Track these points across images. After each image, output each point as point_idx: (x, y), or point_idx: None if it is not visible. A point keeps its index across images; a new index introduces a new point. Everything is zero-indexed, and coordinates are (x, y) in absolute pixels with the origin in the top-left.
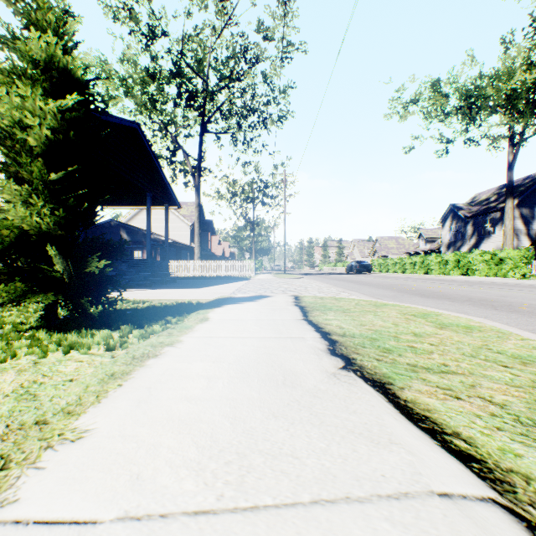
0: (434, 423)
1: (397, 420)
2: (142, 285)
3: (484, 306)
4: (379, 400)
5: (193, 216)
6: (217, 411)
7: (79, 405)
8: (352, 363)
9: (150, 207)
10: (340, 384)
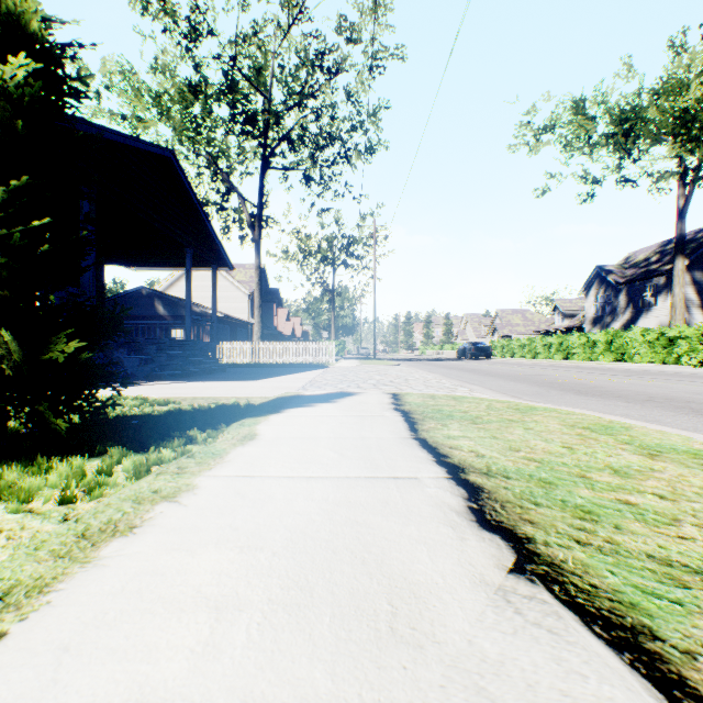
0: None
1: None
2: (177, 375)
3: (680, 409)
4: None
5: (252, 282)
6: None
7: None
8: (531, 555)
9: (190, 268)
10: (530, 636)
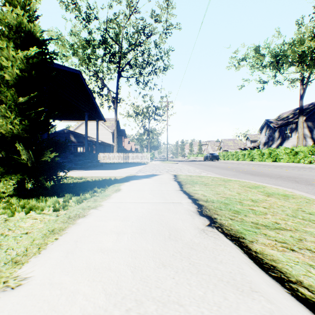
0: (280, 272)
1: (253, 270)
2: (82, 167)
3: (290, 181)
4: (237, 252)
5: (113, 127)
6: (122, 261)
7: (24, 256)
8: (214, 222)
9: (87, 121)
10: (208, 238)
